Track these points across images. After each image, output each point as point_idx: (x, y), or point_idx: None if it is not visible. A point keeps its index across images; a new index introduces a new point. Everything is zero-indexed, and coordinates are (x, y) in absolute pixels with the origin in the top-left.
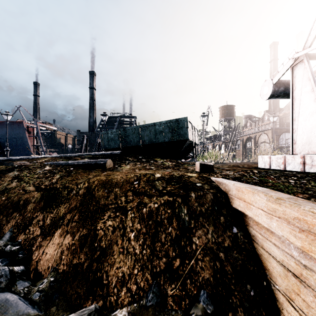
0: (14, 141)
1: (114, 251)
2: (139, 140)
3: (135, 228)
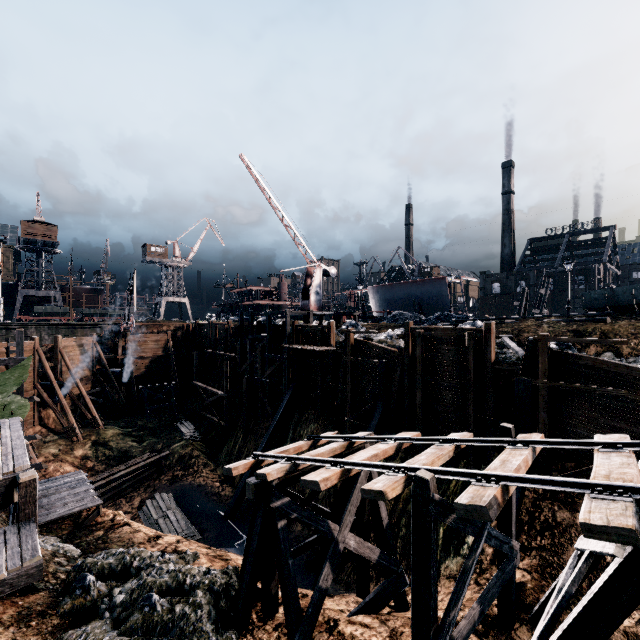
0: (434, 300)
1: (623, 347)
2: (632, 300)
3: (633, 341)
